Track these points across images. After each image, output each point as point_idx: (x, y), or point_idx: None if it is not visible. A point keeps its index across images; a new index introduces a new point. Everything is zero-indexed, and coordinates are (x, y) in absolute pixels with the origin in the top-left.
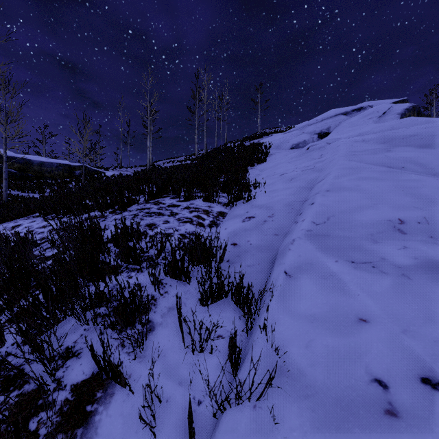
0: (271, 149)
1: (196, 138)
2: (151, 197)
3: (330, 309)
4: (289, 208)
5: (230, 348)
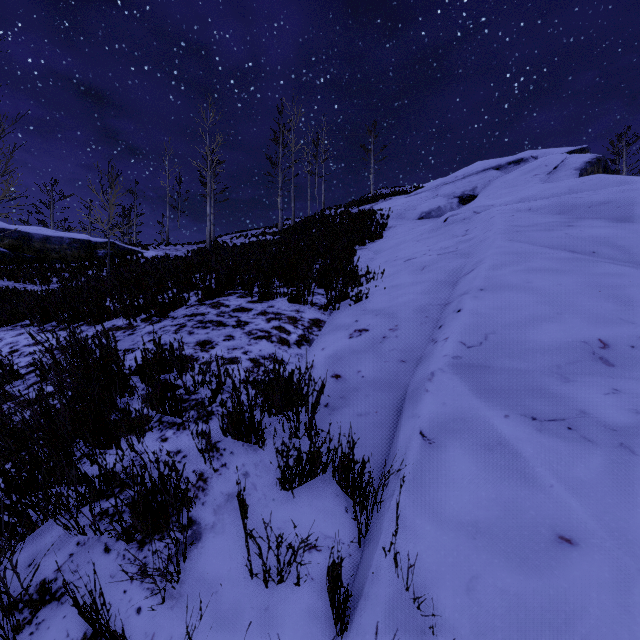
0: (390, 220)
1: (279, 201)
2: (207, 296)
3: (505, 513)
4: (422, 315)
5: (331, 579)
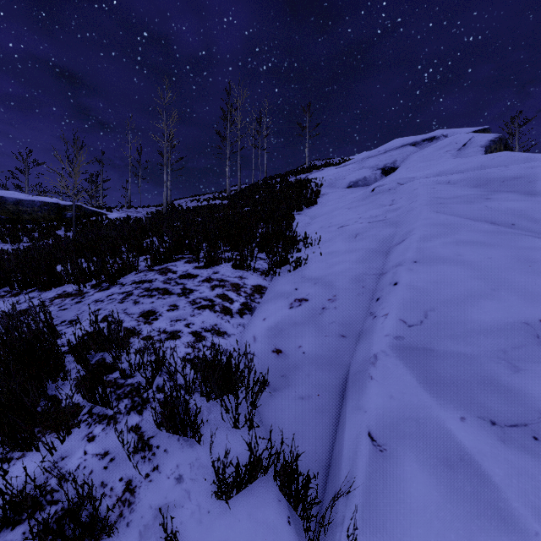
0: (323, 188)
1: (227, 170)
2: (156, 262)
3: None
4: (359, 285)
5: None
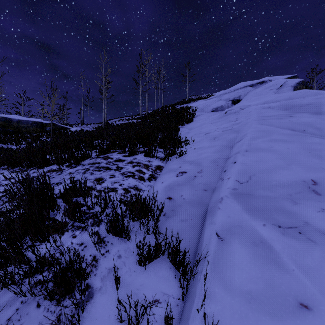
0: (196, 112)
1: (140, 102)
2: (101, 153)
3: (267, 286)
4: (215, 164)
5: (167, 324)
